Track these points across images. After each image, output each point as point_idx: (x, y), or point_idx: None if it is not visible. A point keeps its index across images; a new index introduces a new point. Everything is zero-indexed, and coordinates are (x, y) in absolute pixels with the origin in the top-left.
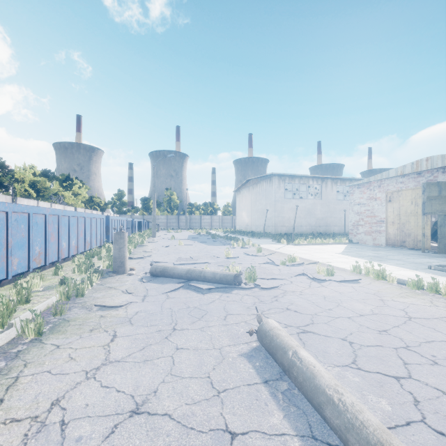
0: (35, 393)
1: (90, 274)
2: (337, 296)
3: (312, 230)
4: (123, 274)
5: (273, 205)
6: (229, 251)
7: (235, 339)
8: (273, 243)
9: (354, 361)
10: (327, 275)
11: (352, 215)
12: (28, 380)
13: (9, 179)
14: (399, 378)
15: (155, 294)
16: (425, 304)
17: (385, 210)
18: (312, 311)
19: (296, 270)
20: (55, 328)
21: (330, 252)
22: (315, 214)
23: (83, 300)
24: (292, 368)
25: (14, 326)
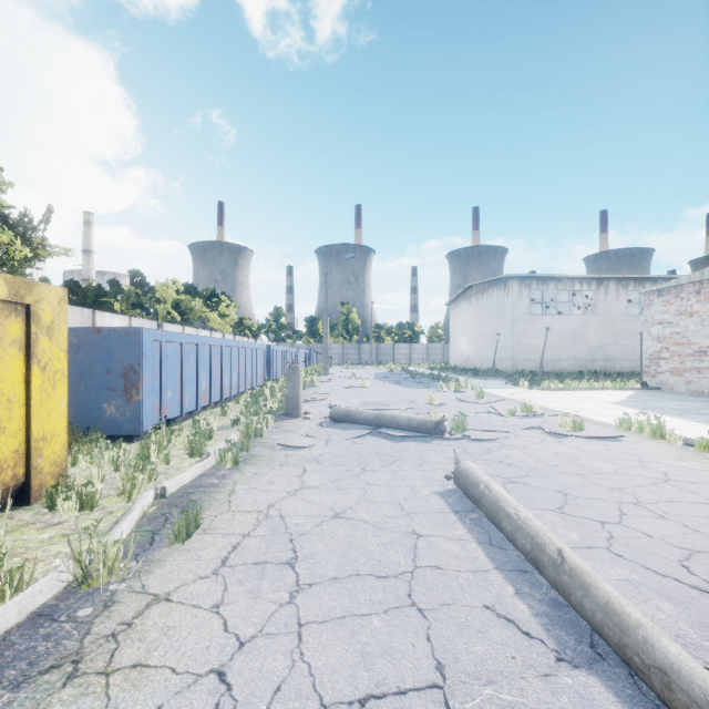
0: (253, 499)
1: (264, 415)
2: (575, 453)
3: (580, 366)
4: (298, 418)
5: (510, 327)
6: (434, 395)
7: (430, 481)
8: (506, 386)
9: (560, 507)
10: (573, 430)
11: (648, 342)
12: (243, 492)
13: (149, 299)
14: (605, 523)
15: (339, 439)
16: (706, 468)
17: (708, 333)
18: (531, 466)
19: (529, 422)
20: (246, 461)
21: (598, 401)
22: (585, 341)
23: (263, 440)
24: (481, 498)
25: (214, 454)
